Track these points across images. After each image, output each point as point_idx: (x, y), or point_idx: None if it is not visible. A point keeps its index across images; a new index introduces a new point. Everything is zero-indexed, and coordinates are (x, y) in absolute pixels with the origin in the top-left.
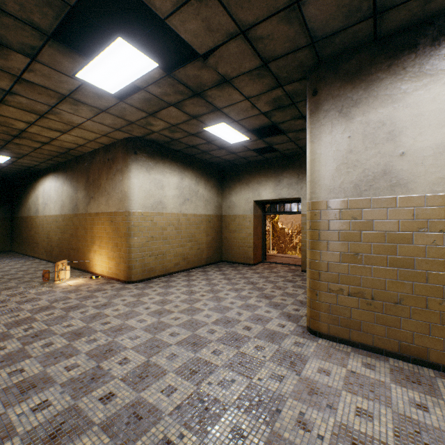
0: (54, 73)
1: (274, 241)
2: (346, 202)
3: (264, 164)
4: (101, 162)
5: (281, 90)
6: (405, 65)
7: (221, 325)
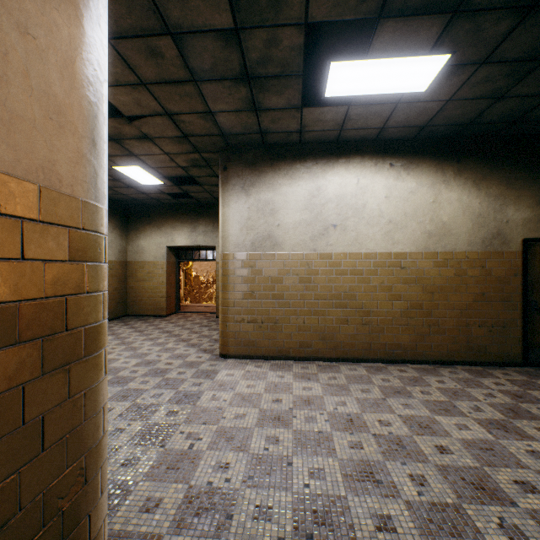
0: None
1: (188, 292)
2: (247, 255)
3: (179, 208)
4: None
5: (199, 155)
6: (280, 167)
7: (143, 366)
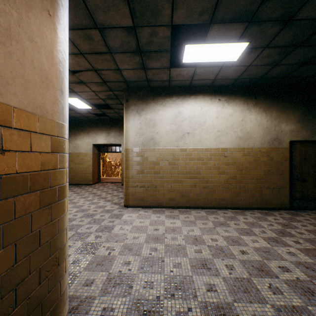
0: None
1: (104, 170)
2: (139, 149)
3: (100, 122)
4: None
5: (112, 92)
6: (158, 100)
7: (80, 212)
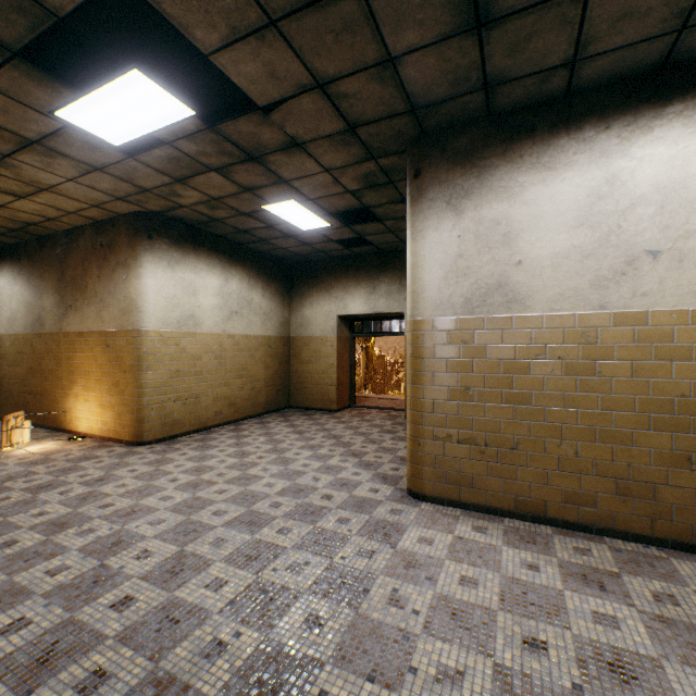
0: (16, 106)
1: (369, 376)
2: (456, 322)
3: (353, 262)
4: (87, 248)
5: (374, 163)
6: (522, 152)
7: (290, 495)
